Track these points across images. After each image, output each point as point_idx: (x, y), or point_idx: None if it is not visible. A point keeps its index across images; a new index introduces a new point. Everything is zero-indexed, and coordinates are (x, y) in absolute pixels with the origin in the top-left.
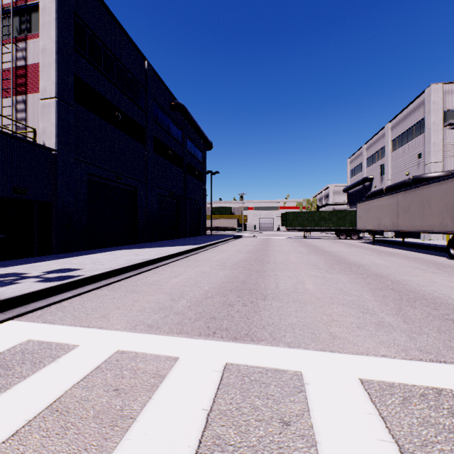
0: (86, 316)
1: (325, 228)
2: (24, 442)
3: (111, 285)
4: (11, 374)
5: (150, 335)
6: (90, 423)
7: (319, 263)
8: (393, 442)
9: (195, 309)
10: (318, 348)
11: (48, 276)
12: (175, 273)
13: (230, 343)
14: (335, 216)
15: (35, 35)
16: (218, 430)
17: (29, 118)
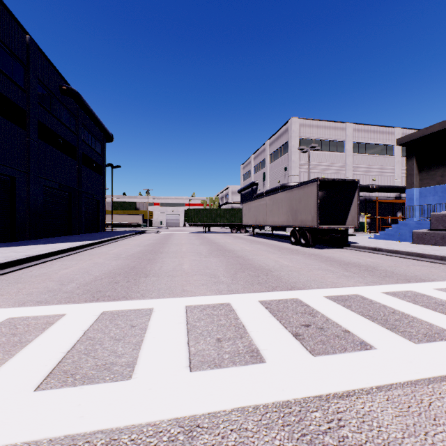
0: None
1: (221, 223)
2: None
3: None
4: None
5: (39, 307)
6: None
7: (203, 251)
8: (186, 322)
9: (84, 288)
10: (171, 297)
11: None
12: (65, 266)
13: (109, 302)
14: (228, 213)
15: None
16: (91, 335)
17: None
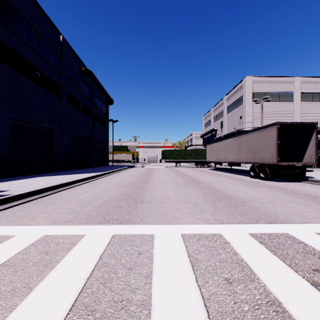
0: (18, 219)
1: (189, 160)
2: None
3: (34, 200)
4: None
5: (66, 226)
6: (31, 267)
7: (180, 182)
8: (187, 253)
9: (97, 211)
10: (166, 223)
11: None
12: (84, 191)
13: (117, 225)
14: (194, 152)
15: None
16: (106, 260)
17: None
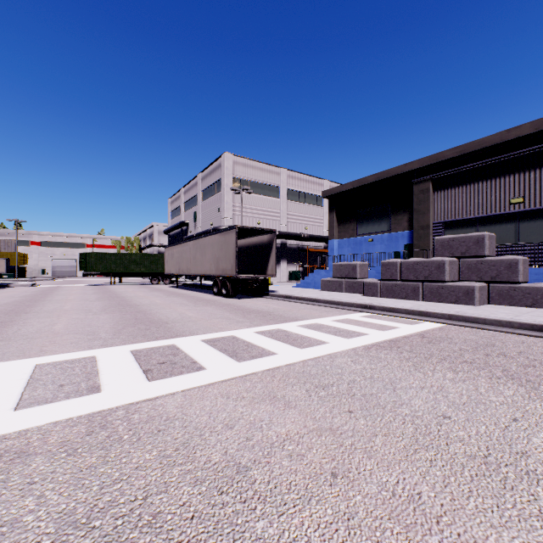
0: None
1: (137, 272)
2: None
3: None
4: None
5: None
6: None
7: (96, 308)
8: (29, 378)
9: None
10: (19, 359)
11: None
12: None
13: None
14: (147, 259)
15: None
16: None
17: None
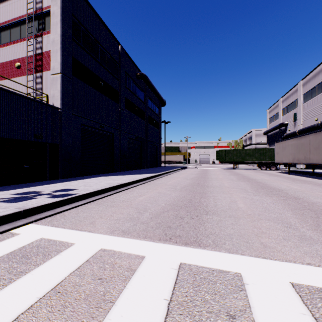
0: (80, 222)
1: (250, 161)
2: (36, 314)
3: (96, 201)
4: (29, 262)
5: (123, 238)
6: (81, 304)
7: (247, 188)
8: None
9: (155, 220)
10: (253, 255)
11: (55, 193)
12: (140, 193)
13: (182, 247)
14: (257, 152)
15: (47, 32)
16: (177, 318)
17: (44, 88)
